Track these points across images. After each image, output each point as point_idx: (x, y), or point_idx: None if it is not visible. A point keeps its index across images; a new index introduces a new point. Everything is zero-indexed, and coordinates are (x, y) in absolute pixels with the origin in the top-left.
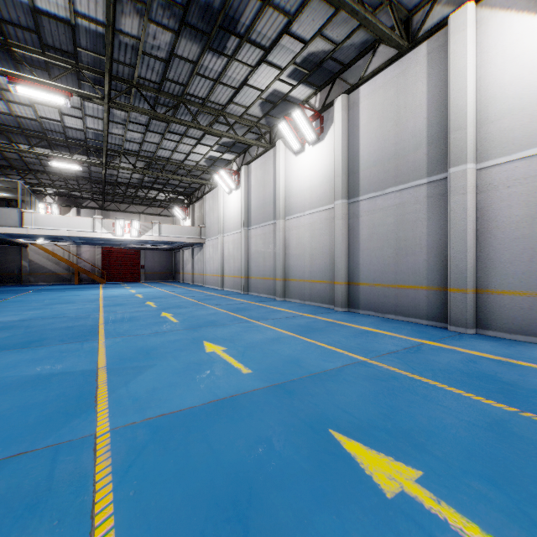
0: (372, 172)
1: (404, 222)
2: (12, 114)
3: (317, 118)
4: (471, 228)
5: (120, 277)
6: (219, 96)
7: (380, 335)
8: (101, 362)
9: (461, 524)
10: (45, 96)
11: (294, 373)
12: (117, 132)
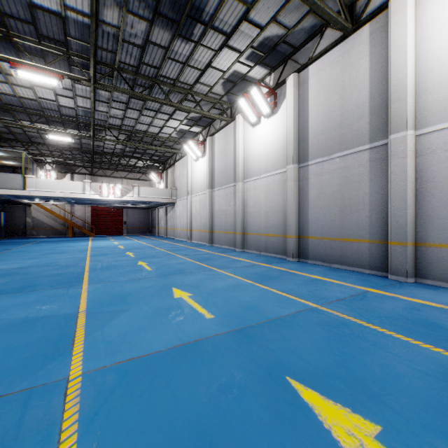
0: (319, 140)
1: (349, 183)
2: (15, 95)
3: (271, 95)
4: (410, 188)
5: (106, 231)
6: (187, 77)
7: (328, 283)
8: (82, 306)
9: None
10: (41, 78)
11: (252, 319)
12: (102, 109)
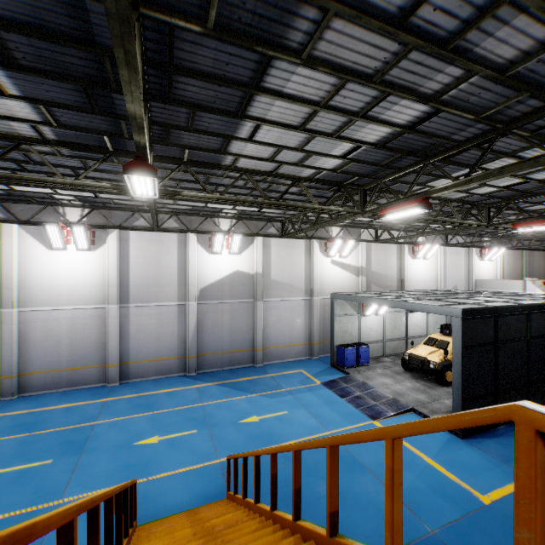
0: None
1: None
2: None
3: None
4: (17, 343)
5: None
6: None
7: None
8: None
9: (12, 469)
10: None
11: None
12: None
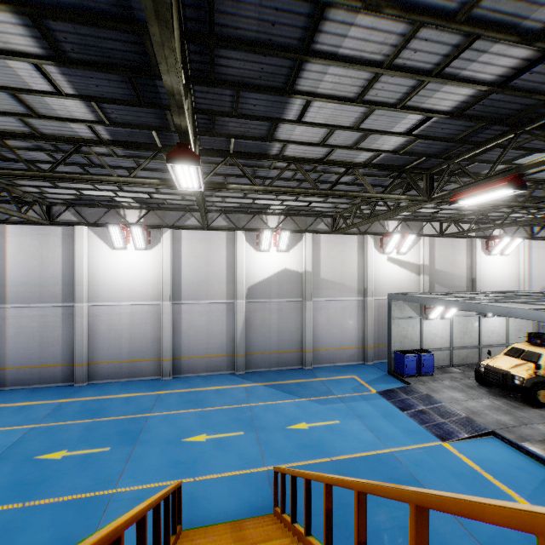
0: (20, 289)
1: (47, 327)
2: None
3: None
4: (86, 334)
5: None
6: None
7: (35, 406)
8: None
9: (77, 453)
10: None
11: None
12: None
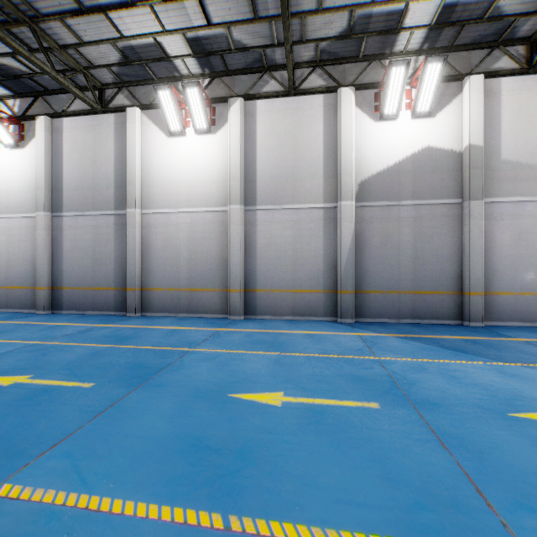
0: (74, 194)
1: (100, 240)
2: None
3: (17, 123)
4: (138, 250)
5: None
6: None
7: (68, 326)
8: None
9: (39, 382)
10: None
11: None
12: None
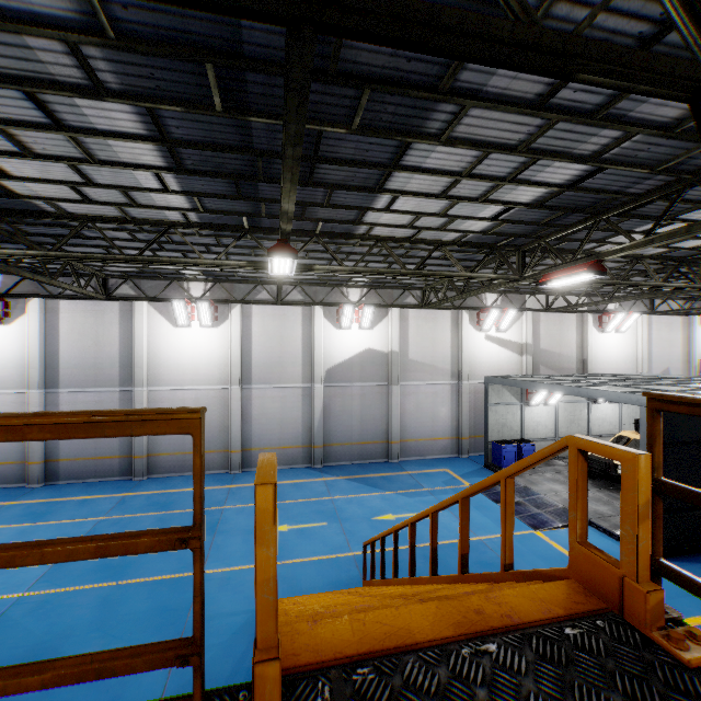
0: (73, 372)
1: None
2: None
3: (0, 300)
4: None
5: None
6: None
7: (96, 499)
8: None
9: None
10: None
11: None
12: None
